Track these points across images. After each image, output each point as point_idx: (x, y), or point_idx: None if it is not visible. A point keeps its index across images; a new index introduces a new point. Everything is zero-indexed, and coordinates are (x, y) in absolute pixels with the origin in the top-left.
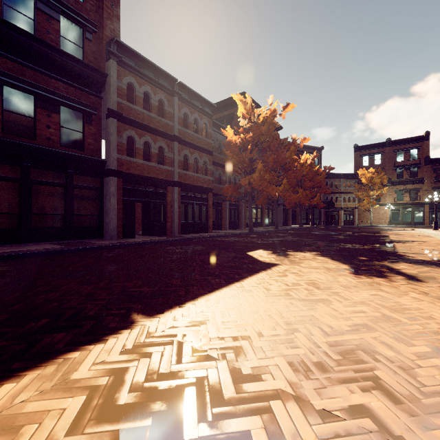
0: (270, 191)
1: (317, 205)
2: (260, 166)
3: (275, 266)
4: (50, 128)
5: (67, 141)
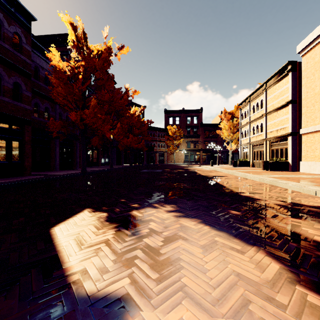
0: (105, 130)
1: (142, 148)
2: (94, 102)
3: None
4: None
5: None
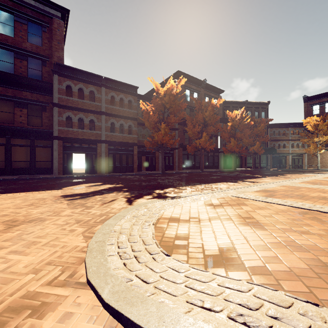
0: (171, 143)
1: (257, 151)
2: (164, 125)
3: (53, 190)
4: (22, 117)
5: (32, 122)
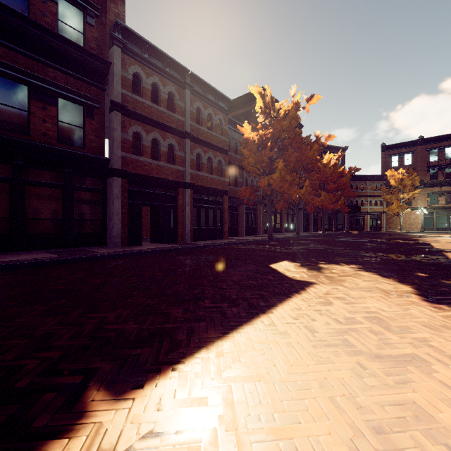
0: (292, 193)
1: (341, 209)
2: (281, 165)
3: (310, 286)
4: (46, 122)
5: (65, 137)
